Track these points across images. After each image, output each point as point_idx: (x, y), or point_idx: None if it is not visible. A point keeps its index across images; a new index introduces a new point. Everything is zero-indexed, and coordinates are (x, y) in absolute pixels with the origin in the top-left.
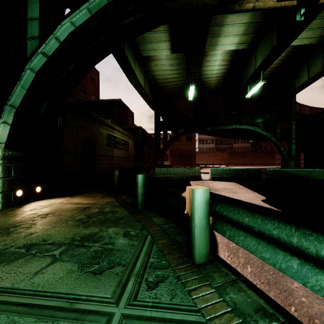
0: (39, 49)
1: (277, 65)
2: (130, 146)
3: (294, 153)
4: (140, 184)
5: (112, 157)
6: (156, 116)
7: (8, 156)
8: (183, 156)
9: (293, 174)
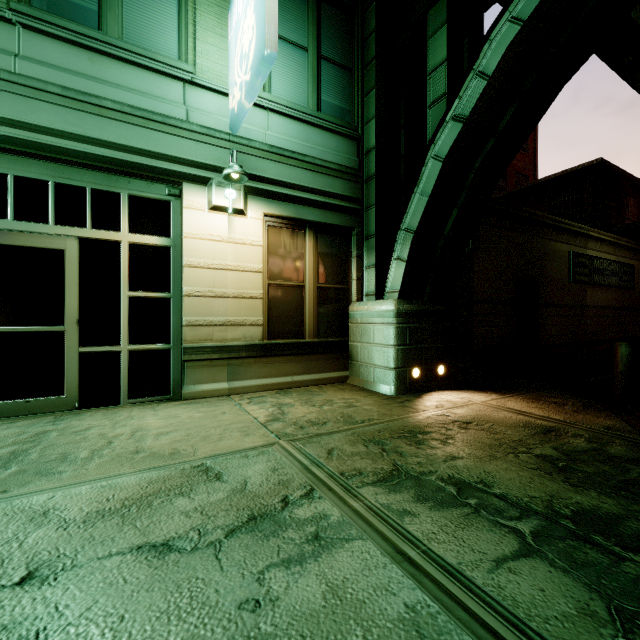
0: (447, 114)
1: None
2: (639, 276)
3: None
4: None
5: (582, 309)
6: None
7: (403, 311)
8: None
9: None
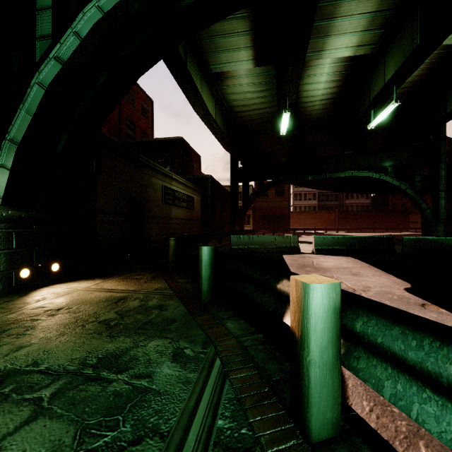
0: (51, 52)
1: (417, 78)
2: (196, 203)
3: (444, 213)
4: (205, 262)
5: (170, 219)
6: (232, 161)
7: (7, 217)
8: (271, 217)
9: (448, 246)
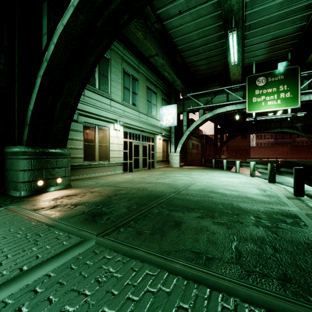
0: (187, 129)
1: None
2: (199, 146)
3: None
4: (213, 161)
5: (192, 154)
6: (215, 125)
7: (180, 155)
8: (238, 151)
9: (296, 163)
